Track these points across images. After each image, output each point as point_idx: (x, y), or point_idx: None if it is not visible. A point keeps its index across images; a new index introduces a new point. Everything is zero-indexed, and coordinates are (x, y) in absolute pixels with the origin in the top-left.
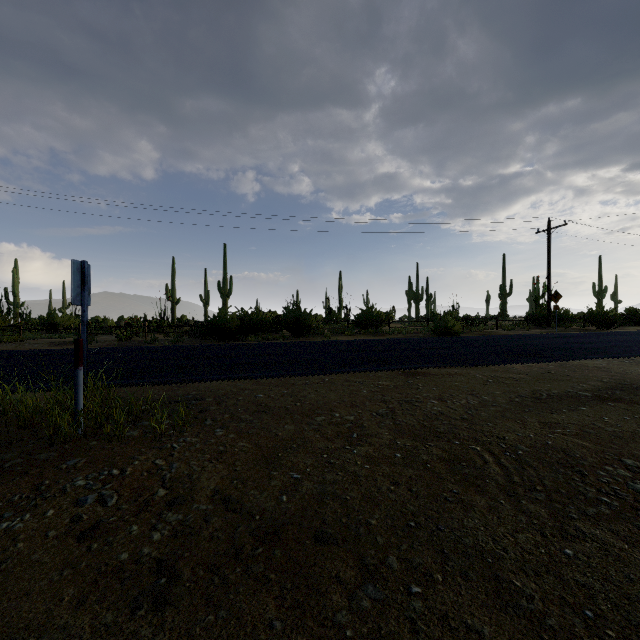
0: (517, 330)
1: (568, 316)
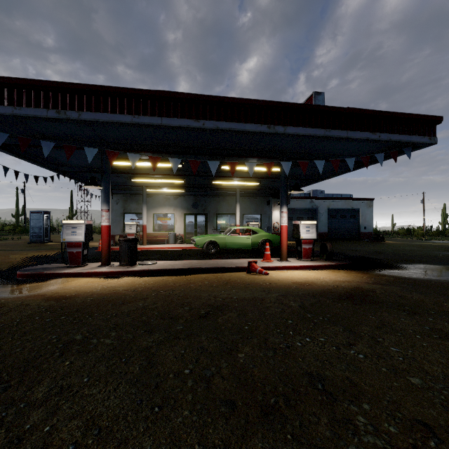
0: None
1: None
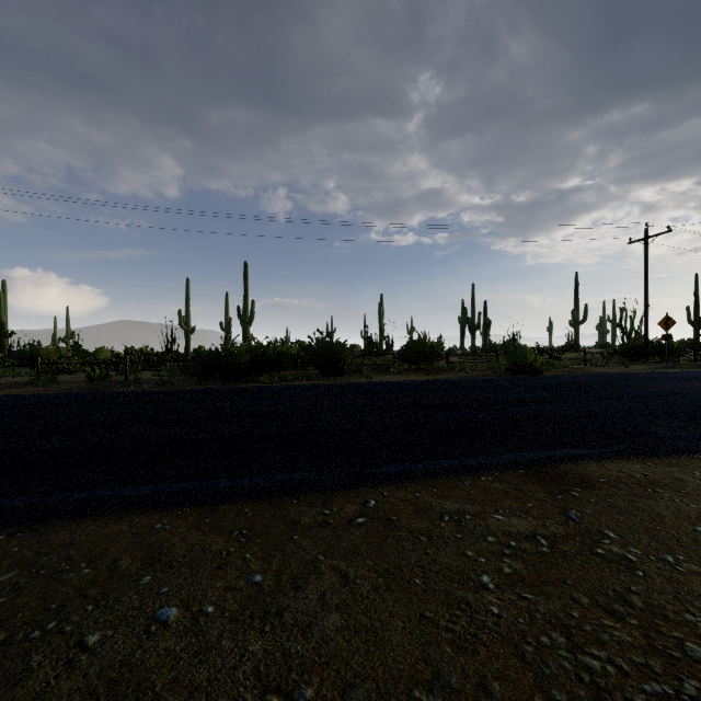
0: (611, 366)
1: (672, 348)
